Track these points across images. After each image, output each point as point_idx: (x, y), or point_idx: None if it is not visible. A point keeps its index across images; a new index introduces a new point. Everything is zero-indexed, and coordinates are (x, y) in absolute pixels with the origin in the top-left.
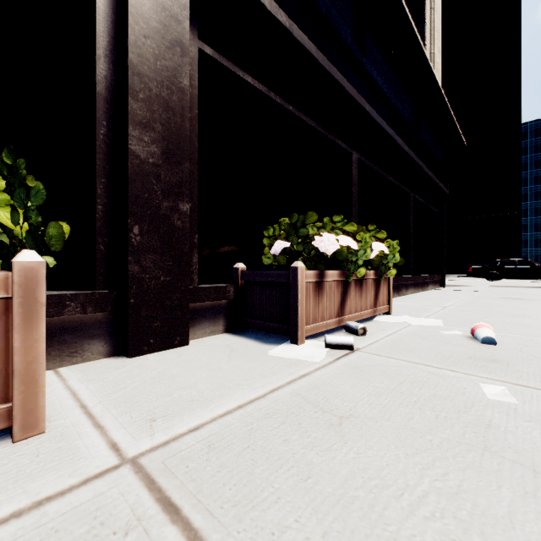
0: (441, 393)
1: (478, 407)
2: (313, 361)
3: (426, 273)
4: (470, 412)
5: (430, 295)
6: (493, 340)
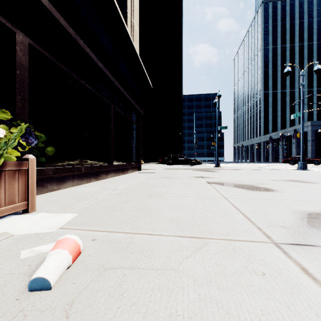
0: None
1: None
2: None
3: (128, 162)
4: None
5: (123, 177)
6: (46, 282)
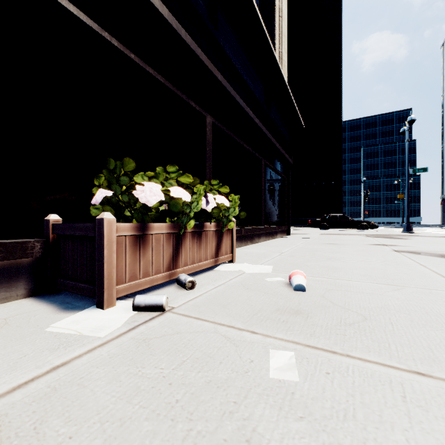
0: (220, 376)
1: (251, 397)
2: (98, 335)
3: (276, 224)
4: (236, 414)
5: (276, 242)
6: (303, 287)
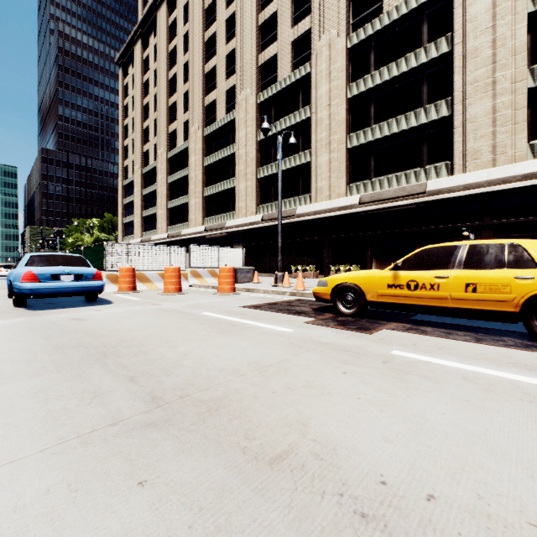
0: None
1: None
2: None
3: None
4: None
5: None
6: None
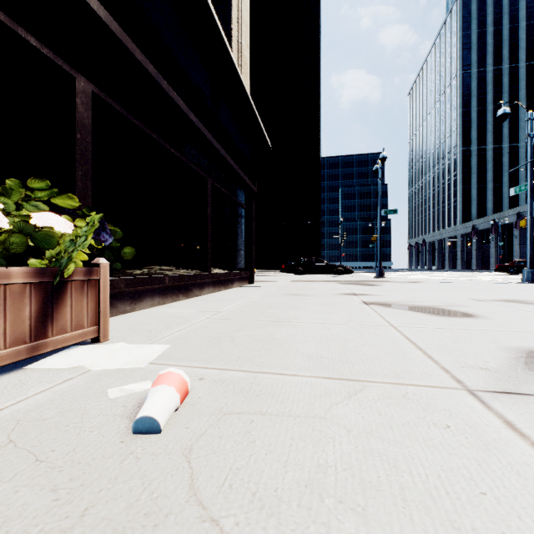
0: None
1: None
2: None
3: (233, 270)
4: None
5: (227, 294)
6: (155, 423)
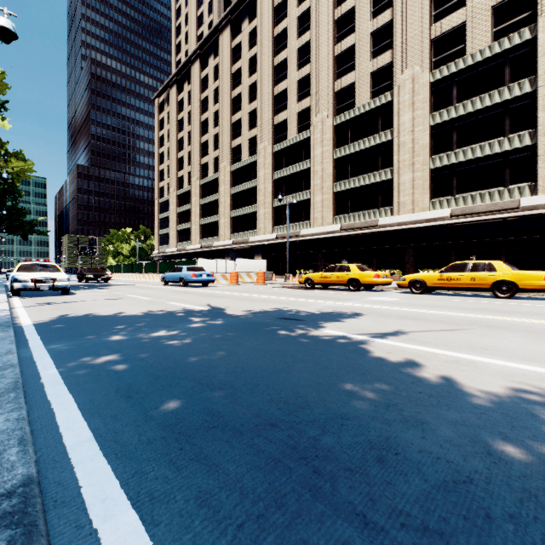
0: None
1: None
2: None
3: None
4: None
5: None
6: None
